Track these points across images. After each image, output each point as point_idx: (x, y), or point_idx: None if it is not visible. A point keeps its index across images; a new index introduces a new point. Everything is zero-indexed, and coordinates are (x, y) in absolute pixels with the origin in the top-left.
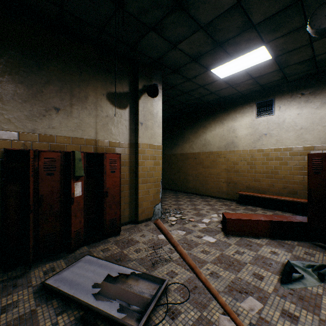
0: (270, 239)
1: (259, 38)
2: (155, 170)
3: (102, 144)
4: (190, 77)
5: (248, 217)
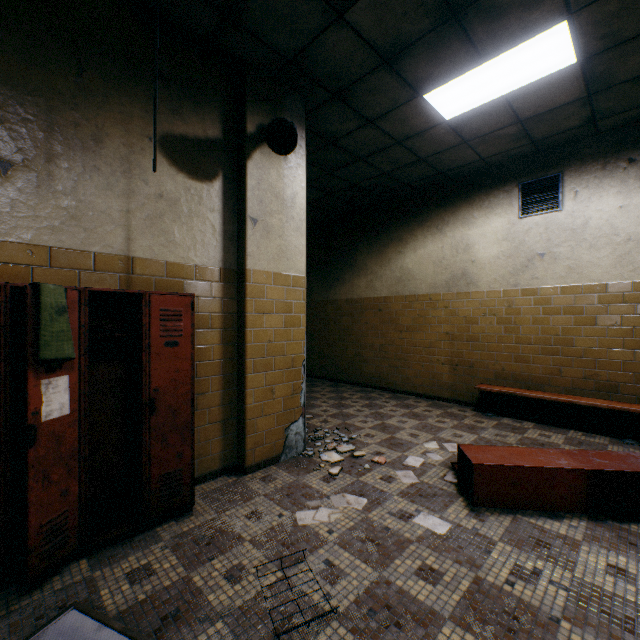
0: (591, 521)
1: None
2: (288, 339)
3: (146, 271)
4: (373, 115)
5: (528, 460)
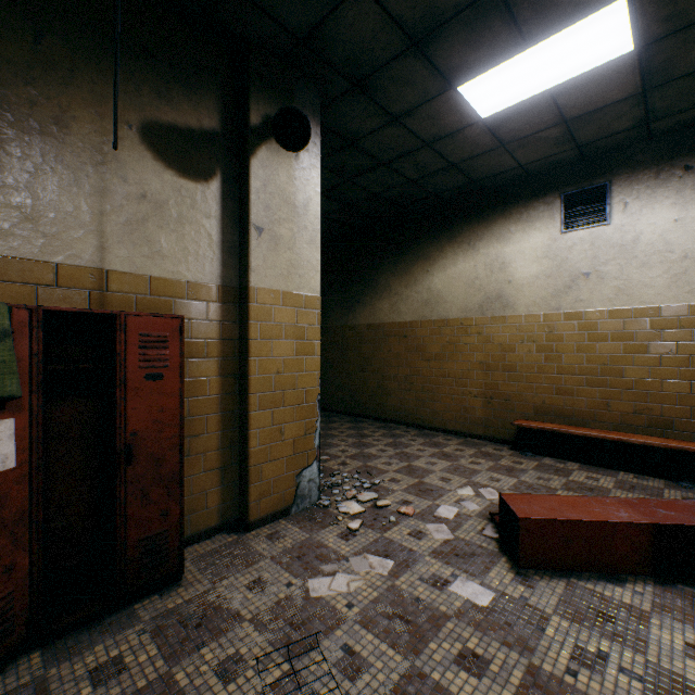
0: (658, 585)
1: None
2: (300, 369)
3: (125, 287)
4: (399, 111)
5: (582, 513)
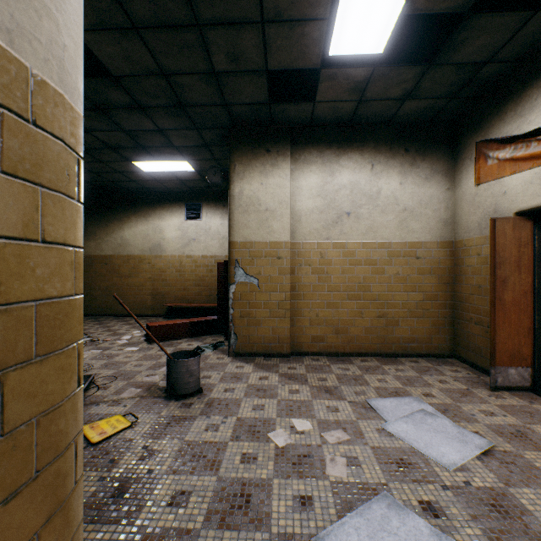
0: (190, 338)
1: (181, 155)
2: None
3: None
4: (104, 160)
5: (172, 322)
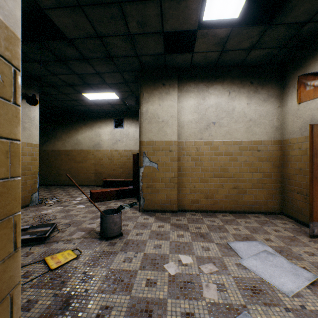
0: (116, 200)
1: (111, 89)
2: (32, 165)
3: None
4: (65, 93)
5: (105, 190)
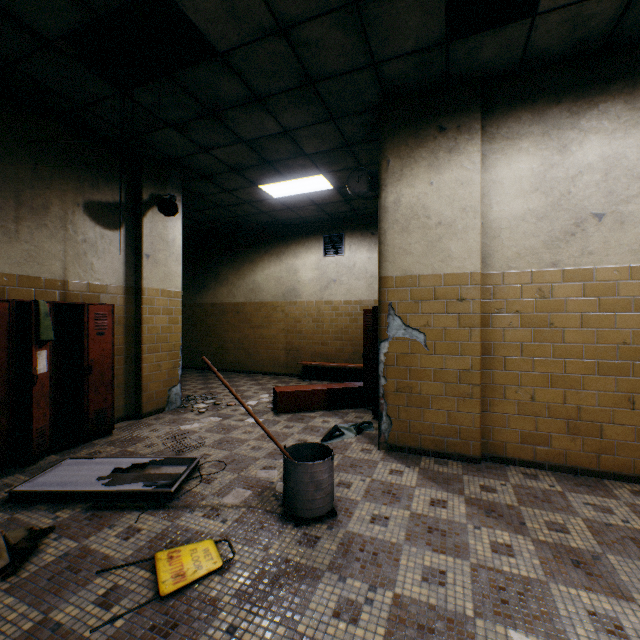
0: (327, 411)
1: (315, 167)
2: (171, 332)
3: (76, 289)
4: (229, 189)
5: (304, 388)
